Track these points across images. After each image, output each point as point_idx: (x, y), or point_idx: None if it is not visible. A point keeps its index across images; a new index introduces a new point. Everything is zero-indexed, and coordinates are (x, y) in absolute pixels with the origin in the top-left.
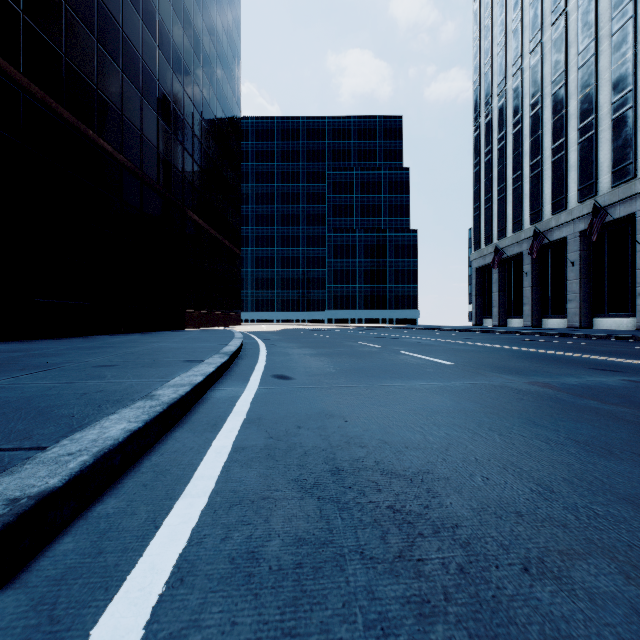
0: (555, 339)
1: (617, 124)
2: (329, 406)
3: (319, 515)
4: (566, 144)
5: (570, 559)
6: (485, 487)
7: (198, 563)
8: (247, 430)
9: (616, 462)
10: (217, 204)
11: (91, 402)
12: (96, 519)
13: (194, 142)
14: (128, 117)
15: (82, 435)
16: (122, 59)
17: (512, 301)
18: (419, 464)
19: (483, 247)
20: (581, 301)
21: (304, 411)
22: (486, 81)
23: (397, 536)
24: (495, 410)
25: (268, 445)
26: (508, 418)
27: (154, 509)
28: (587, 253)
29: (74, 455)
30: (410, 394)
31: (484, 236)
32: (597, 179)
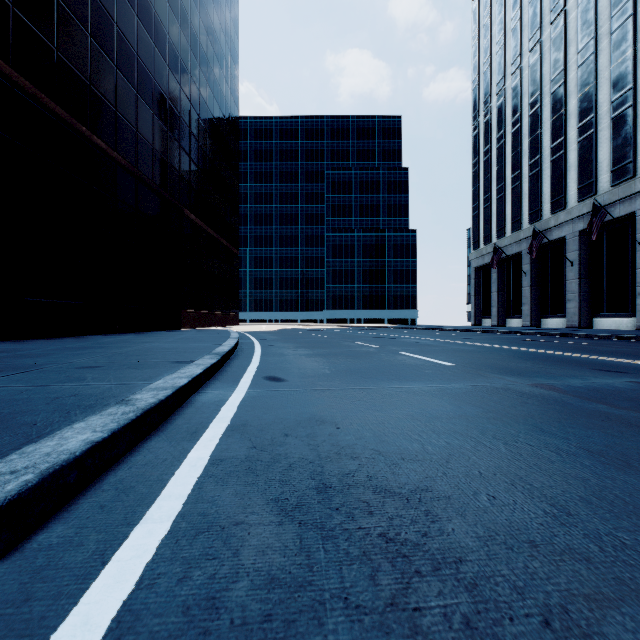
0: (555, 339)
1: (617, 123)
2: (321, 411)
3: (299, 546)
4: (565, 143)
5: (600, 607)
6: (492, 508)
7: (144, 615)
8: (229, 438)
9: (637, 476)
10: (214, 203)
11: (60, 408)
12: (34, 552)
13: (191, 140)
14: (123, 114)
15: (36, 448)
16: (116, 55)
17: (511, 301)
18: (417, 479)
19: (482, 247)
20: (580, 301)
21: (293, 416)
22: (485, 80)
23: (389, 575)
24: (498, 415)
25: (250, 456)
26: (513, 424)
27: (106, 538)
28: (586, 253)
29: (17, 473)
30: (408, 397)
31: (483, 236)
32: (596, 178)
